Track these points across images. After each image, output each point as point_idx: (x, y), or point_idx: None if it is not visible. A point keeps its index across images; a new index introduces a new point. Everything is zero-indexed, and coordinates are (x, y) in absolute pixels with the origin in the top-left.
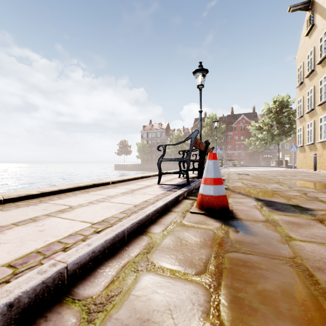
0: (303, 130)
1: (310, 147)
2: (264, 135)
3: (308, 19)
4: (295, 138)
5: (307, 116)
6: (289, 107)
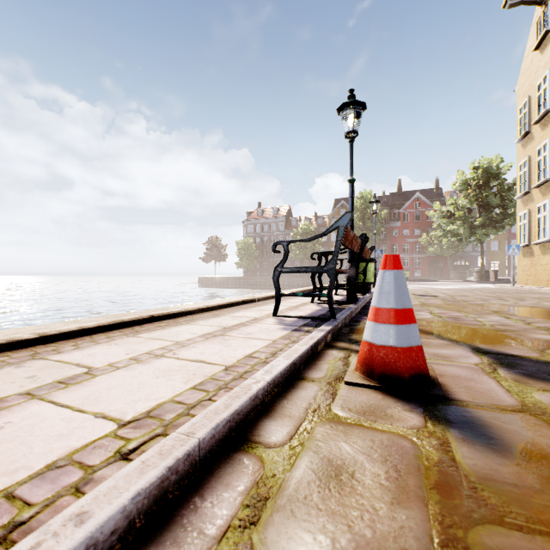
0: (530, 217)
1: (544, 248)
2: (456, 227)
3: (539, 20)
4: (509, 232)
5: (538, 193)
6: (501, 178)
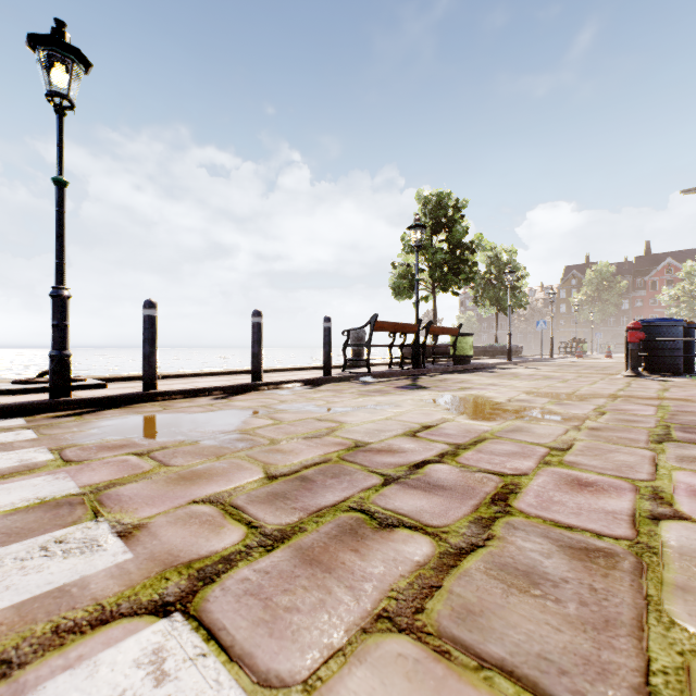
0: None
1: None
2: (679, 310)
3: None
4: None
5: None
6: None
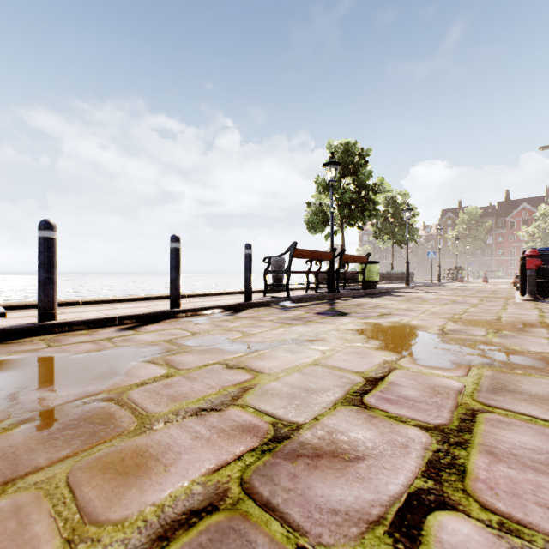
0: None
1: None
2: (535, 244)
3: None
4: None
5: None
6: None
